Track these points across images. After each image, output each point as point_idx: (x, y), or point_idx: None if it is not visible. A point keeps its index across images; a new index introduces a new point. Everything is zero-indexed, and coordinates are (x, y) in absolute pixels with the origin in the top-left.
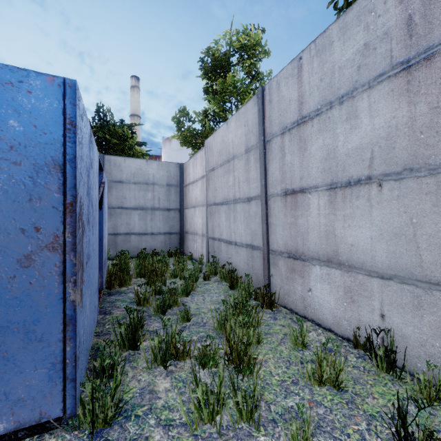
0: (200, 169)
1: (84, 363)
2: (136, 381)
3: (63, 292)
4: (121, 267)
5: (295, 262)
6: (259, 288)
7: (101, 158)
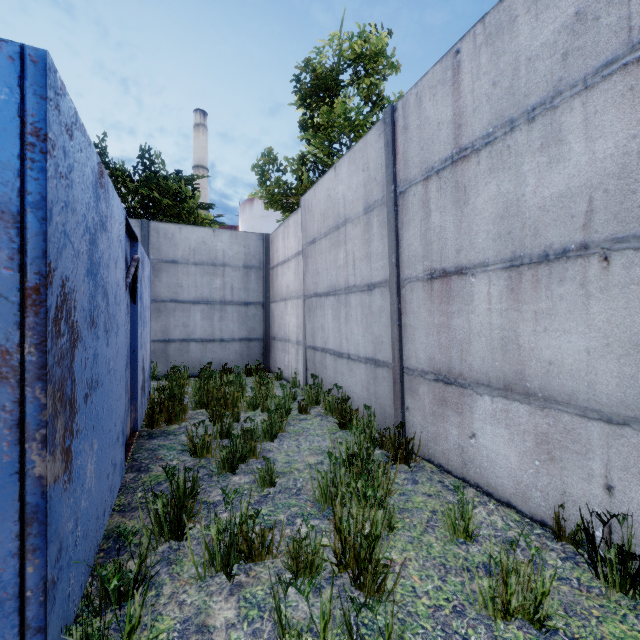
0: (293, 241)
1: (78, 580)
2: (175, 604)
3: (19, 460)
4: (172, 391)
5: (448, 388)
6: (387, 429)
7: (145, 225)
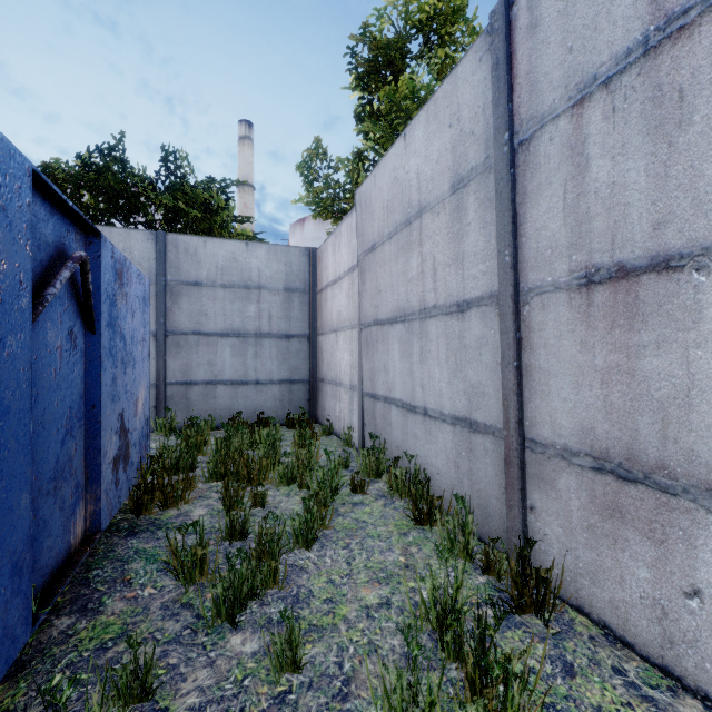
0: (346, 253)
1: None
2: None
3: None
4: (180, 455)
5: (628, 489)
6: (496, 540)
7: (160, 238)
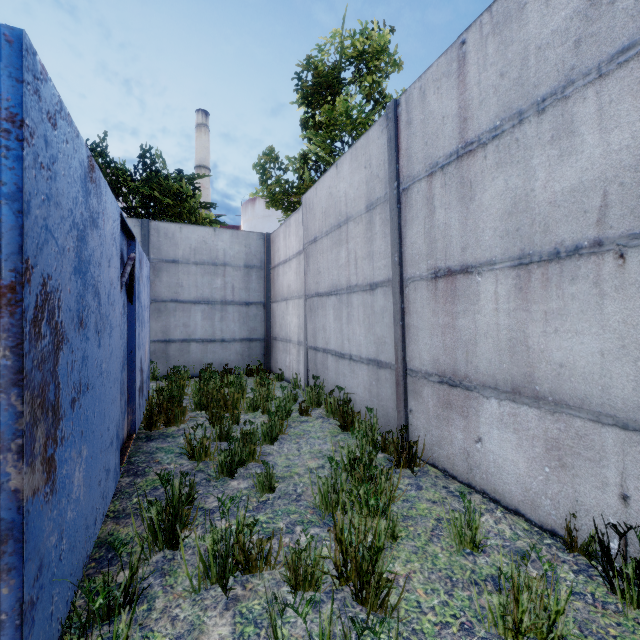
0: (294, 241)
1: (63, 596)
2: (168, 620)
3: None
4: (171, 392)
5: (453, 391)
6: (390, 432)
7: (145, 225)
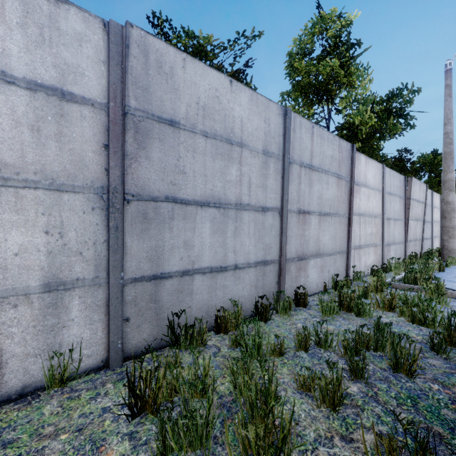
0: (23, 47)
1: None
2: None
3: None
4: None
5: (302, 262)
6: (288, 297)
7: None
